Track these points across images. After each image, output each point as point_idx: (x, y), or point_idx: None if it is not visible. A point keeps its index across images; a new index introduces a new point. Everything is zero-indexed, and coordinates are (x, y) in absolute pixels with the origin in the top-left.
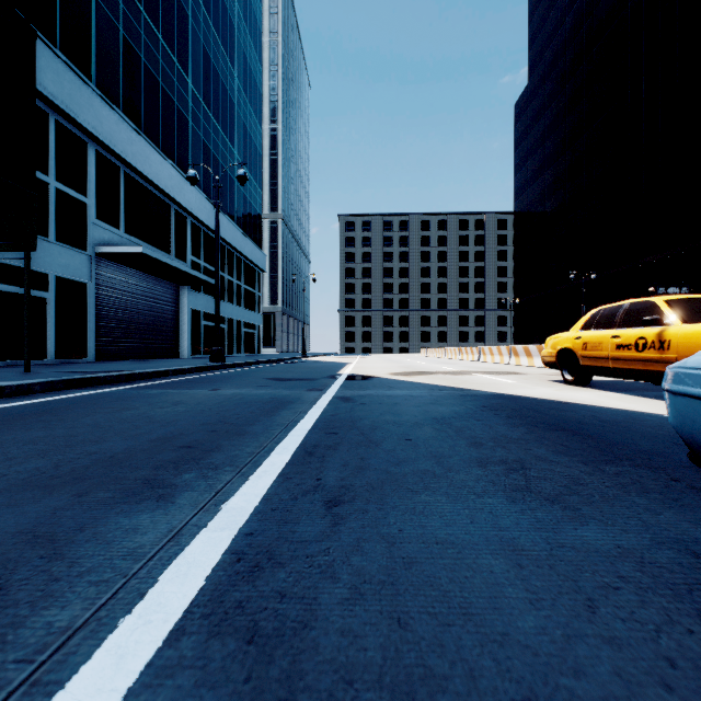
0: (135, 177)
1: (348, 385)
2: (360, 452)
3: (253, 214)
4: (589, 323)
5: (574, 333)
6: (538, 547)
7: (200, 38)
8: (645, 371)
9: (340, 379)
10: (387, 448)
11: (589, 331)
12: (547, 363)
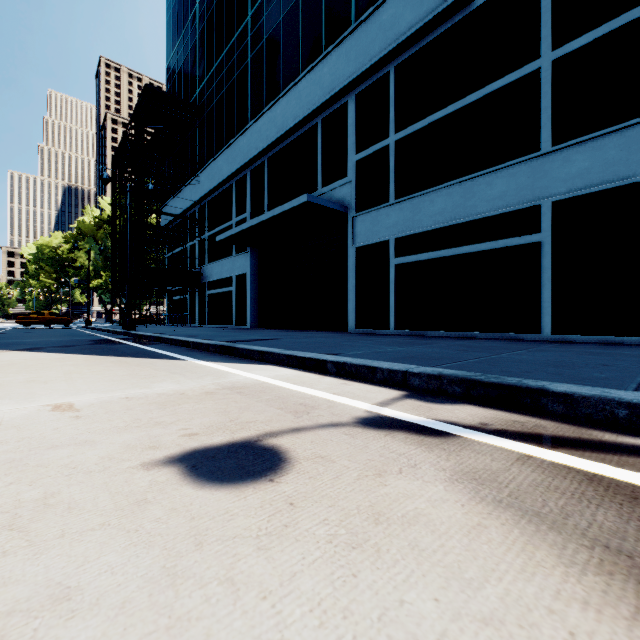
0: (276, 152)
1: None
2: None
3: None
4: None
5: None
6: None
7: None
8: None
9: None
10: None
11: None
12: None
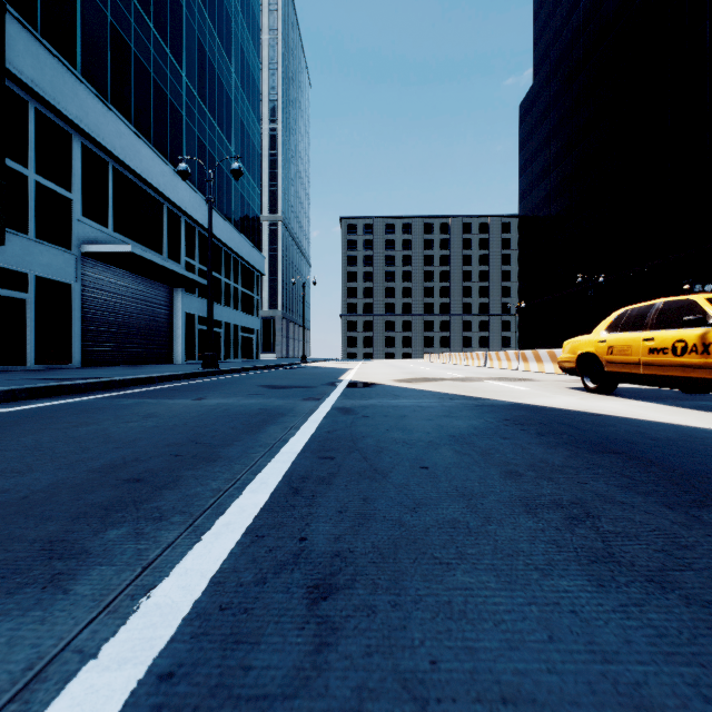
0: (124, 173)
1: (349, 393)
2: (363, 489)
3: (251, 214)
4: (615, 325)
5: (597, 336)
6: (692, 711)
7: (195, 30)
8: (685, 378)
9: (340, 386)
10: (397, 481)
11: (615, 333)
12: (565, 368)
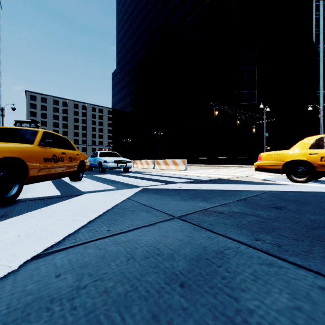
0: None
1: None
2: None
3: None
4: None
5: None
6: None
7: None
8: None
9: None
10: None
11: None
12: None
